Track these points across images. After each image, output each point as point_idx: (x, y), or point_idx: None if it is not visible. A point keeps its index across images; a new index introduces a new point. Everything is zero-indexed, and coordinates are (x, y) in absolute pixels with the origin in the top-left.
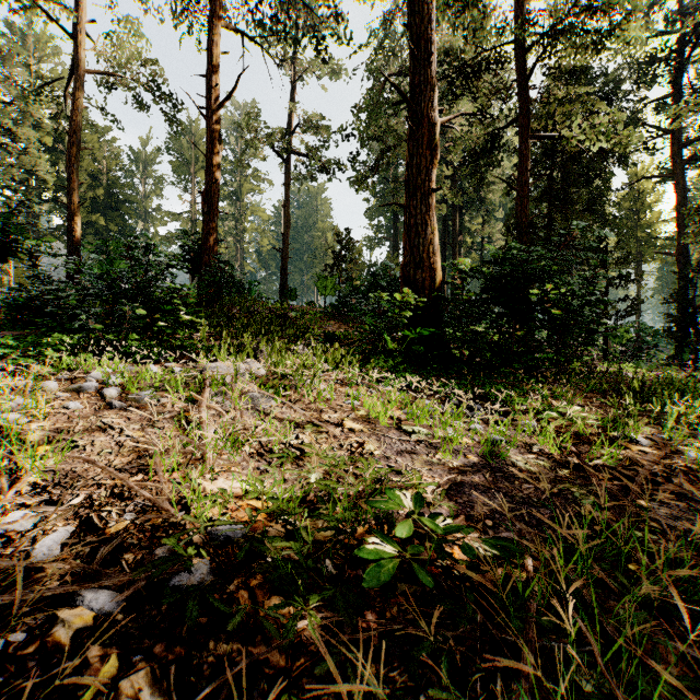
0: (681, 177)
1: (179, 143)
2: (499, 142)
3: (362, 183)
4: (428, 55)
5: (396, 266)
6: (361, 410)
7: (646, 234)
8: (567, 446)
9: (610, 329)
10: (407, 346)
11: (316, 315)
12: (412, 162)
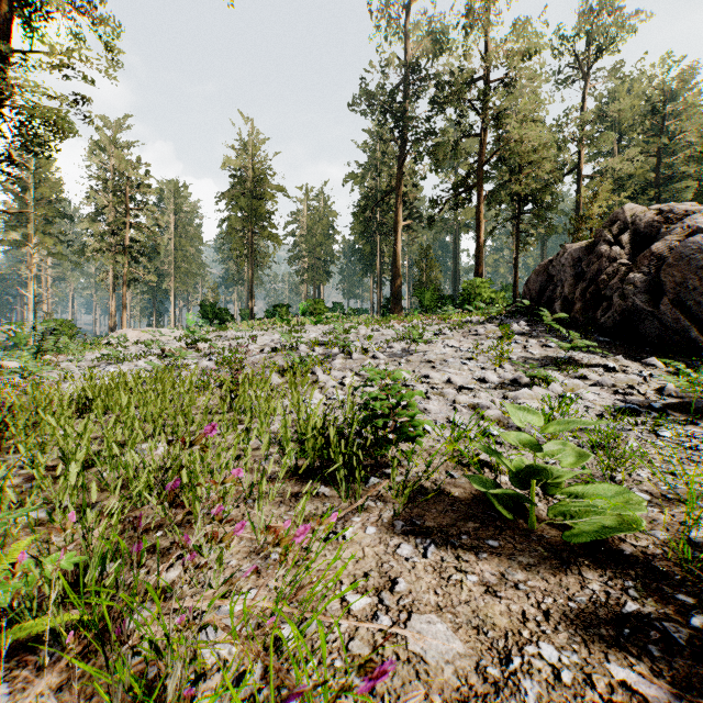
0: None
1: None
2: None
3: None
4: None
5: None
6: None
7: None
8: None
9: None
10: None
11: None
12: None
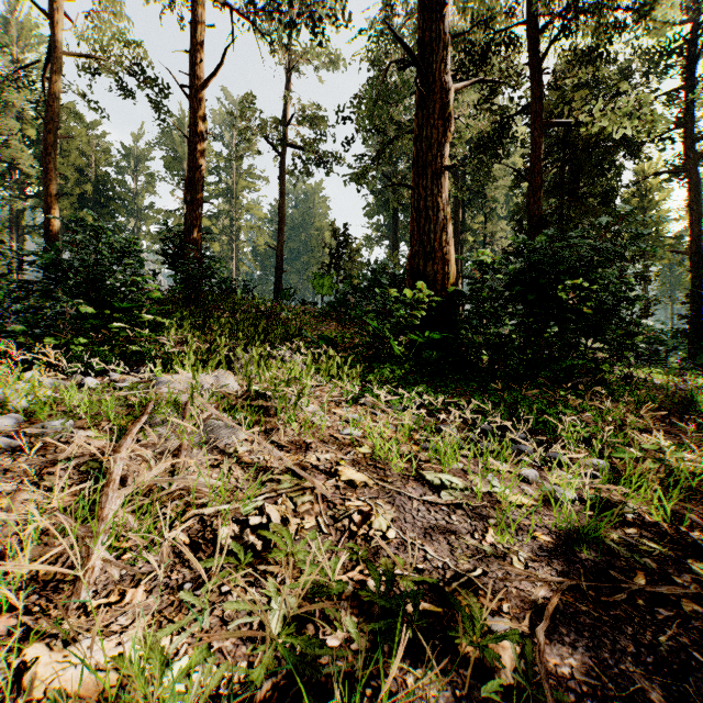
0: (695, 172)
1: (172, 138)
2: (507, 131)
3: (361, 176)
4: (440, 6)
5: (396, 265)
6: (364, 446)
7: (654, 233)
8: (680, 512)
9: (655, 332)
10: (415, 351)
11: (311, 315)
12: (422, 134)
